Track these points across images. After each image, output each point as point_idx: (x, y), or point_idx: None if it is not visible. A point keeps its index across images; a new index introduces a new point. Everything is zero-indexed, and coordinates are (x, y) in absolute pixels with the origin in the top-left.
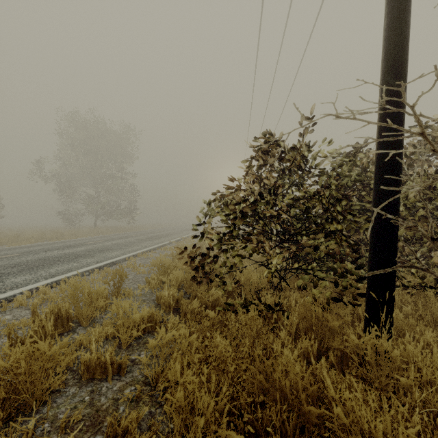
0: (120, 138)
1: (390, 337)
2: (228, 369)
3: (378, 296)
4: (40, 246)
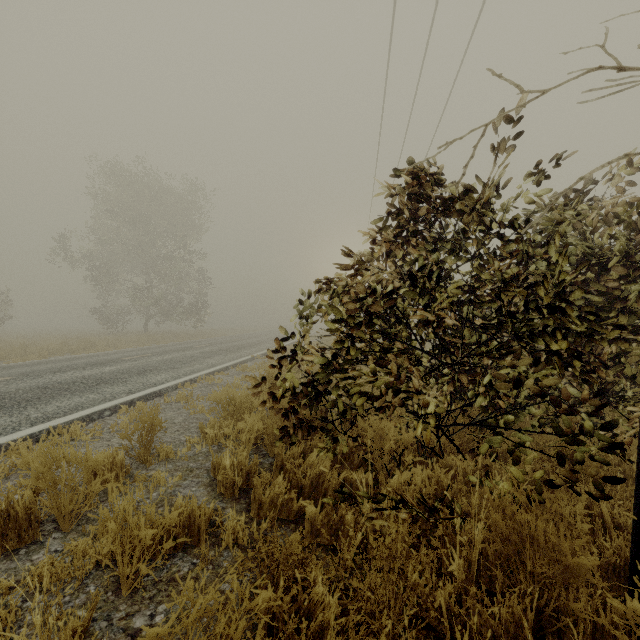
0: (181, 200)
1: None
2: None
3: None
4: (52, 363)
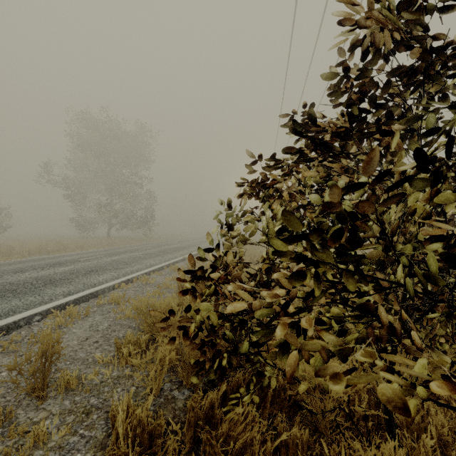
0: (134, 139)
1: None
2: None
3: None
4: (22, 263)
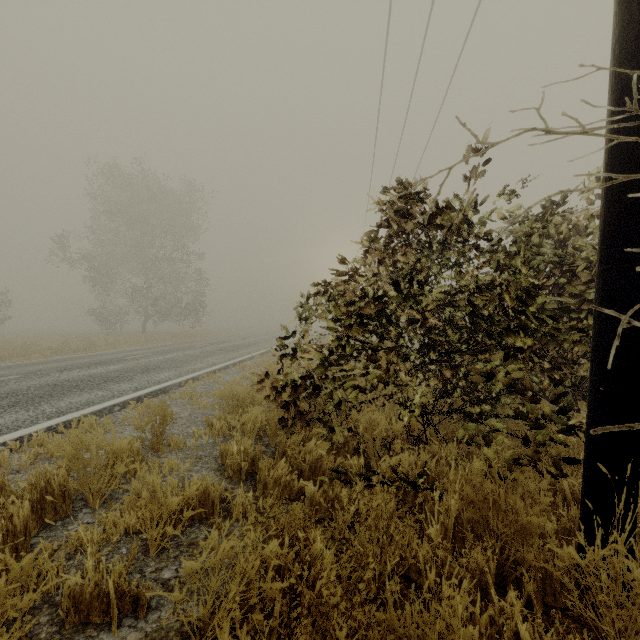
0: (179, 202)
1: (632, 544)
2: (333, 635)
3: (608, 469)
4: (56, 362)
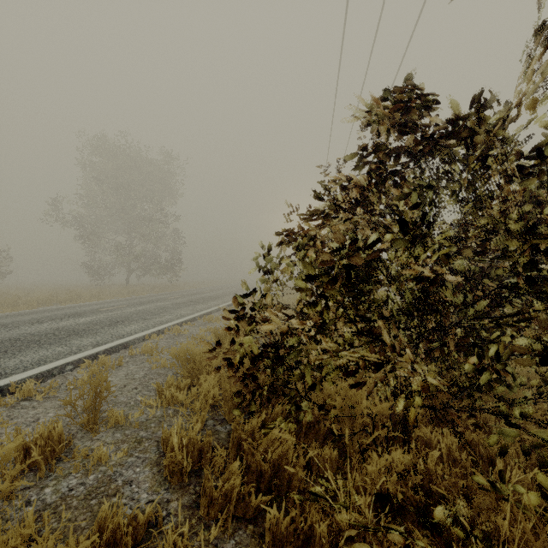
0: (158, 169)
1: None
2: None
3: None
4: (35, 313)
